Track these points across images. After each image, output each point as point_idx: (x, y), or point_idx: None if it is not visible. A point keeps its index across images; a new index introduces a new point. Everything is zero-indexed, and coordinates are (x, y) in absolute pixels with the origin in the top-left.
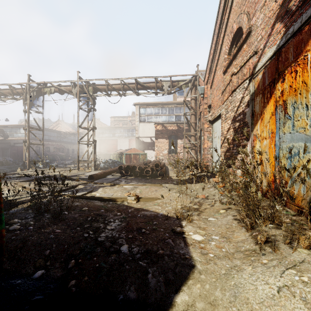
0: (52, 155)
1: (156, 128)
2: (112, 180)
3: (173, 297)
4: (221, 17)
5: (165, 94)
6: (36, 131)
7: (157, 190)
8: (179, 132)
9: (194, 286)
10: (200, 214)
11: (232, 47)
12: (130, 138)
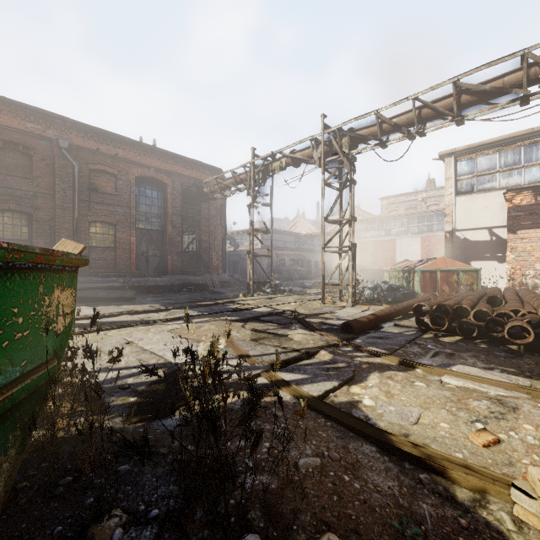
0: (288, 271)
1: (510, 203)
2: (400, 343)
3: None
4: None
5: None
6: (268, 236)
7: None
8: None
9: None
10: None
11: None
12: (425, 235)
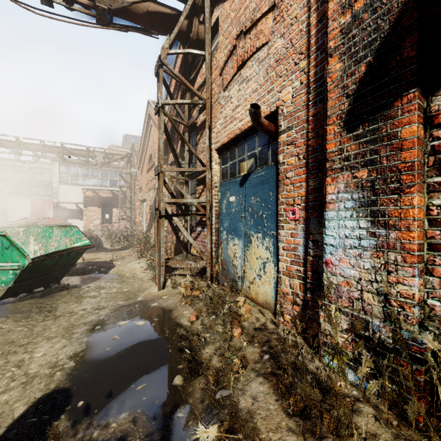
0: None
1: (85, 194)
2: None
3: (109, 271)
4: (145, 133)
5: (99, 165)
6: None
7: (96, 254)
8: (115, 200)
9: (115, 268)
10: (122, 259)
11: (151, 159)
12: (35, 197)
